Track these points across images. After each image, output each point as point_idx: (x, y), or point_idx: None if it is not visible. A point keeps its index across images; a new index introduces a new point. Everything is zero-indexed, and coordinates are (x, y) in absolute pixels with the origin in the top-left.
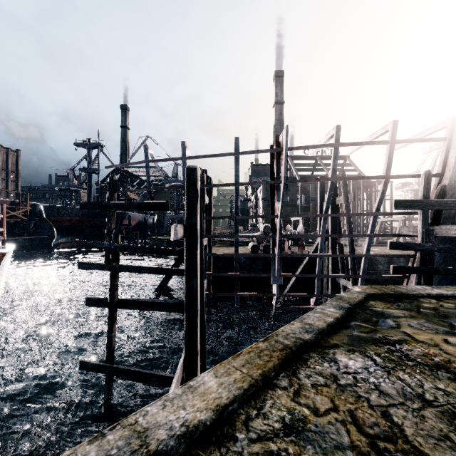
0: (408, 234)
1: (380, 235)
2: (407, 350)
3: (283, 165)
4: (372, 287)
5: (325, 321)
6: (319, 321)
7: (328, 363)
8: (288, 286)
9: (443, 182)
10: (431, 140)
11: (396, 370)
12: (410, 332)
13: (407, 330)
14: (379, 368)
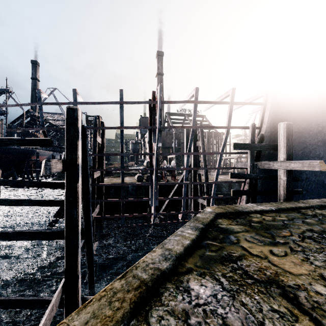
0: (241, 167)
1: (224, 168)
2: (246, 267)
3: (158, 114)
4: (220, 207)
5: (183, 244)
6: (178, 245)
7: (181, 295)
8: (164, 206)
9: (261, 132)
10: (254, 103)
11: (239, 293)
12: (247, 246)
13: (244, 245)
14: (225, 292)
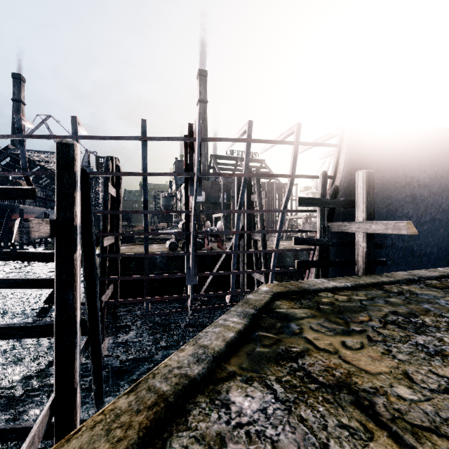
0: (309, 229)
1: (287, 231)
2: (309, 366)
3: (196, 156)
4: (279, 284)
5: (225, 339)
6: (217, 340)
7: (216, 412)
8: (206, 284)
9: (335, 183)
10: (327, 145)
11: (298, 404)
12: (312, 337)
13: (309, 336)
14: (279, 404)
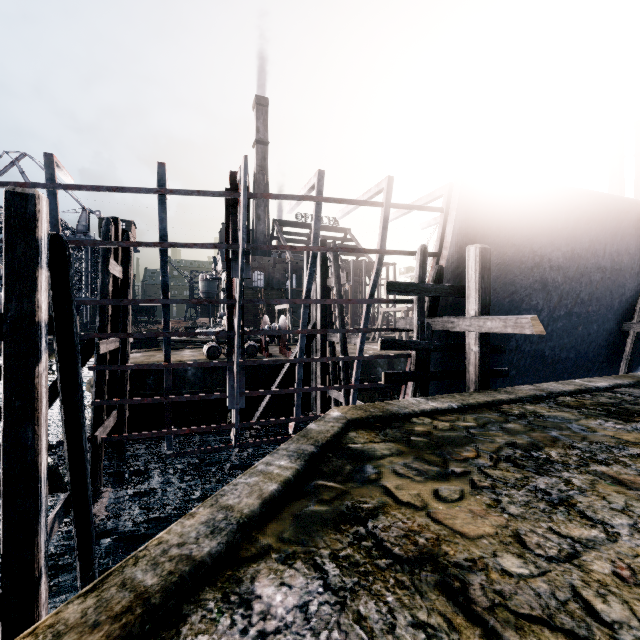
0: (405, 327)
1: (375, 330)
2: (382, 531)
3: (242, 220)
4: (357, 407)
5: (262, 494)
6: (250, 496)
7: (229, 616)
8: (261, 407)
9: (441, 263)
10: (428, 209)
11: (357, 593)
12: (393, 485)
13: (389, 483)
14: (329, 595)
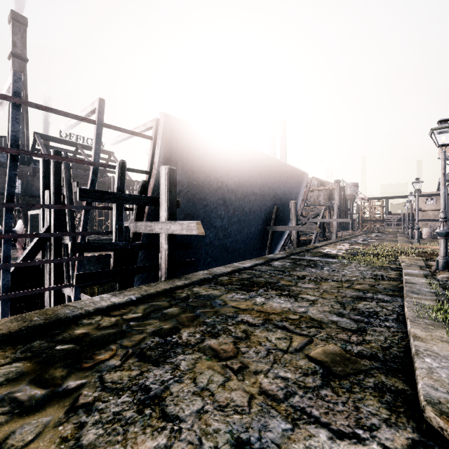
0: None
1: (95, 233)
2: None
3: None
4: (20, 317)
5: None
6: None
7: None
8: None
9: (152, 180)
10: (140, 135)
11: None
12: None
13: None
14: None
